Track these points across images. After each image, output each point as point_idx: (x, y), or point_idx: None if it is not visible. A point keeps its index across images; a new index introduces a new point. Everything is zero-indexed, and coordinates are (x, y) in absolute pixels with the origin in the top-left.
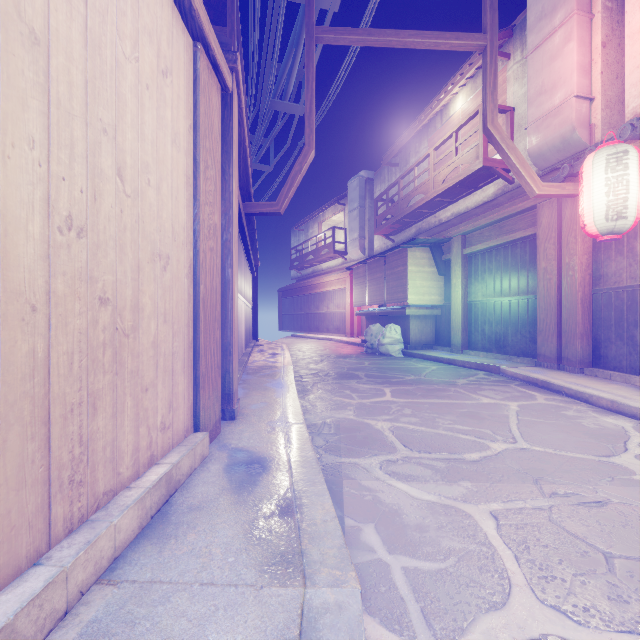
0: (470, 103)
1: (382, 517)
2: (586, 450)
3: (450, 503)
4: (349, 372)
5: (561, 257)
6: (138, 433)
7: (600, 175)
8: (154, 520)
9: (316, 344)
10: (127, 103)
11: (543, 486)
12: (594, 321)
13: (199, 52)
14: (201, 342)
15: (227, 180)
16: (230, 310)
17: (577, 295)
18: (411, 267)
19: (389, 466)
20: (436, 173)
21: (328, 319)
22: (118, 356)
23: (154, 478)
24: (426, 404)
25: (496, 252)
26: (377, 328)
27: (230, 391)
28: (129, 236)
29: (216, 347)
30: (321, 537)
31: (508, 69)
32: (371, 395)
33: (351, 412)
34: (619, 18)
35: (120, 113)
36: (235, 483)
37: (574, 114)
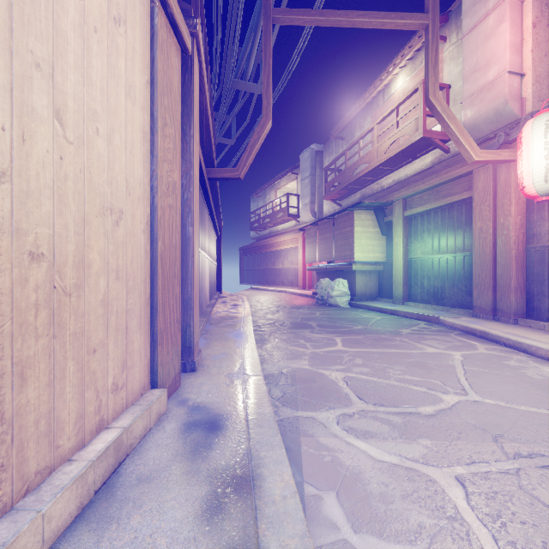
0: (409, 82)
1: (343, 483)
2: (537, 403)
3: (412, 466)
4: (302, 322)
5: (496, 218)
6: (83, 398)
7: (539, 139)
8: (98, 496)
9: (272, 296)
10: (69, 41)
11: (504, 445)
12: (527, 276)
13: (156, 8)
14: (159, 298)
15: (188, 141)
16: (191, 266)
17: (511, 252)
18: (357, 228)
19: (346, 421)
20: (379, 144)
21: (283, 274)
22: (56, 317)
23: (100, 447)
24: (375, 354)
25: (434, 214)
26: (327, 282)
27: (191, 344)
28: (71, 186)
29: (175, 302)
30: (280, 521)
31: (444, 50)
32: (324, 344)
33: (306, 362)
34: (548, 1)
35: (59, 50)
36: (190, 446)
37: (507, 88)
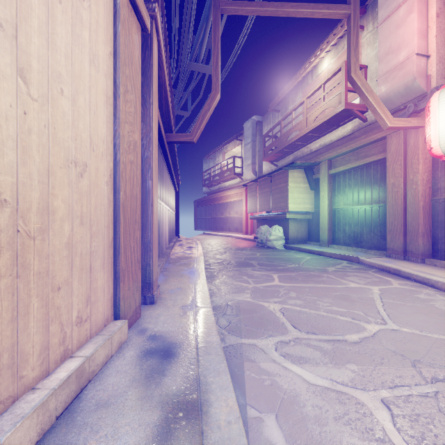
0: (333, 64)
1: (282, 406)
2: None
3: (342, 389)
4: (245, 261)
5: (406, 175)
6: (48, 332)
7: (444, 108)
8: (59, 421)
9: (221, 240)
10: (33, 7)
11: (422, 370)
12: (433, 223)
13: None
14: (120, 241)
15: (148, 108)
16: (150, 214)
17: (419, 203)
18: (290, 184)
19: (283, 347)
20: (308, 115)
21: (229, 222)
22: (20, 258)
23: (63, 376)
24: (307, 288)
25: (354, 172)
26: (265, 228)
27: (150, 280)
28: (35, 139)
29: (136, 245)
30: None
31: (362, 37)
32: (263, 280)
33: (248, 295)
34: None
35: (23, 14)
36: (145, 372)
37: (415, 67)
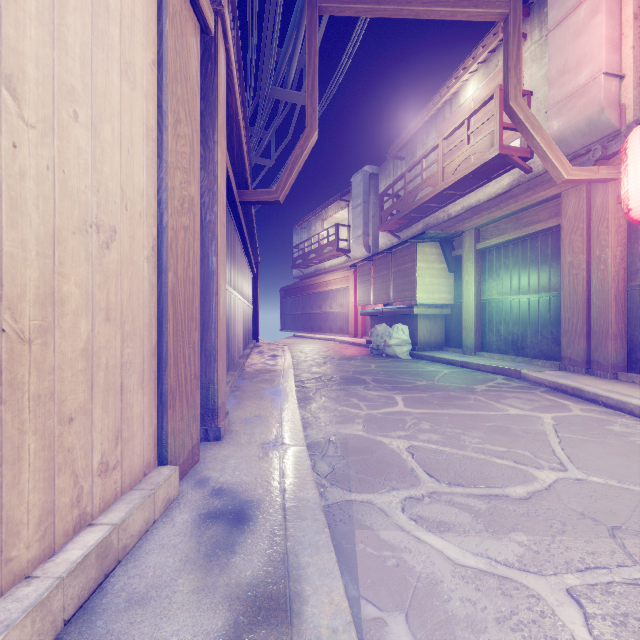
0: (482, 89)
1: (414, 600)
2: None
3: (506, 573)
4: (355, 376)
5: (589, 250)
6: (53, 487)
7: None
8: (69, 628)
9: (319, 345)
10: None
11: (626, 542)
12: (629, 321)
13: None
14: (169, 347)
15: (211, 148)
16: (214, 307)
17: (610, 292)
18: (420, 263)
19: (413, 507)
20: (446, 164)
21: (331, 319)
22: (6, 374)
23: (76, 556)
24: (446, 416)
25: (513, 246)
26: (383, 328)
27: (214, 405)
28: (32, 188)
29: (193, 353)
30: None
31: (525, 50)
32: (381, 404)
33: (360, 426)
34: None
35: None
36: (205, 548)
37: (603, 93)
